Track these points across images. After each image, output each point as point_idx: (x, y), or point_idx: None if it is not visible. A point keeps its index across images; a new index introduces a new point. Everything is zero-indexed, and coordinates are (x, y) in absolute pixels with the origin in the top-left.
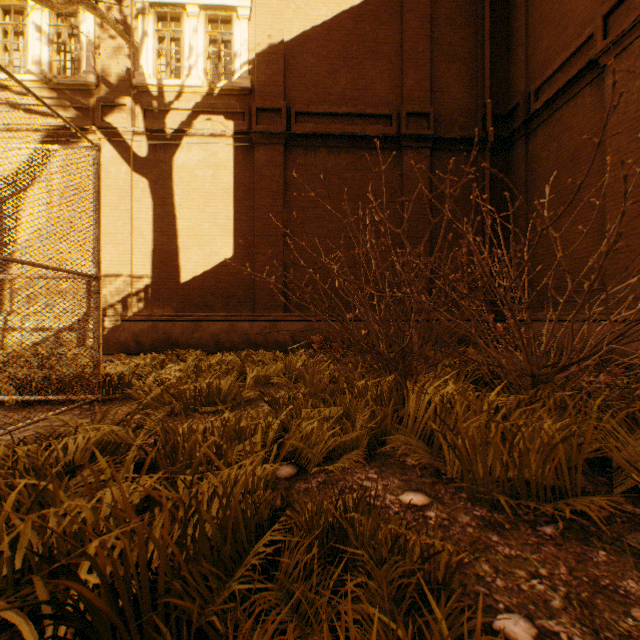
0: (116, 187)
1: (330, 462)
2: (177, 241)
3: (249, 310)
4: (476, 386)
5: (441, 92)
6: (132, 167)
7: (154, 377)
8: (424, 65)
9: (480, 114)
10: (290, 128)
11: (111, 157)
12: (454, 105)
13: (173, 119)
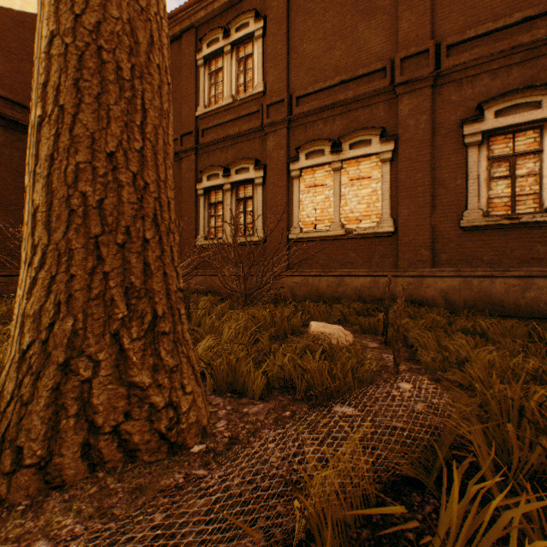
0: None
1: None
2: None
3: None
4: None
5: None
6: None
7: None
8: None
9: None
10: None
11: None
12: None
13: None
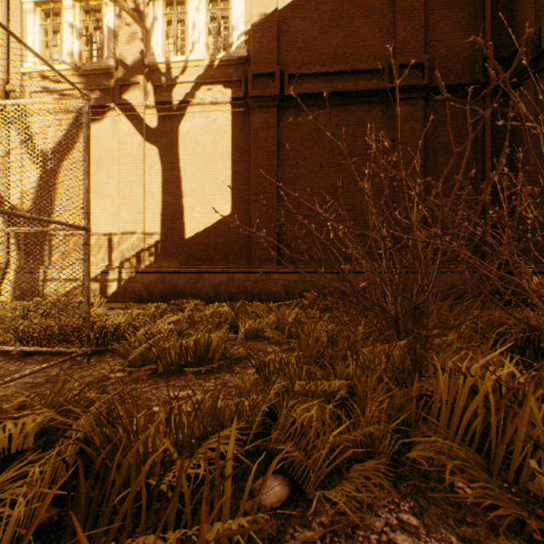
0: (131, 156)
1: (337, 476)
2: (182, 201)
3: (245, 263)
4: (522, 358)
5: (436, 41)
6: (144, 137)
7: (145, 330)
8: (418, 15)
9: (479, 58)
10: (283, 91)
11: (127, 130)
12: (450, 52)
13: (179, 92)
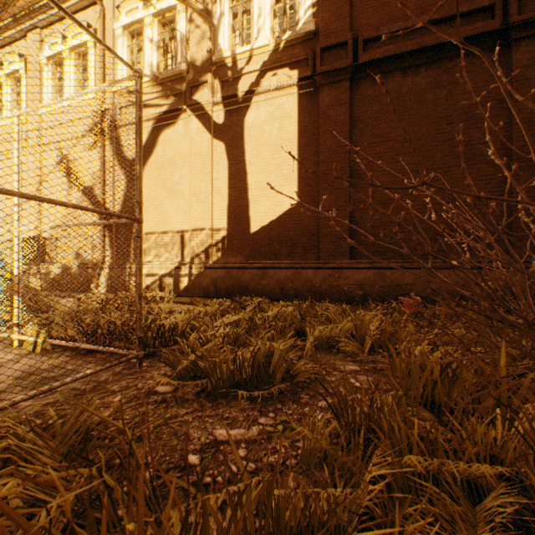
0: (200, 154)
1: None
2: (247, 195)
3: (313, 257)
4: None
5: None
6: (212, 134)
7: (199, 333)
8: None
9: None
10: (356, 60)
11: (197, 129)
12: None
13: (244, 83)
